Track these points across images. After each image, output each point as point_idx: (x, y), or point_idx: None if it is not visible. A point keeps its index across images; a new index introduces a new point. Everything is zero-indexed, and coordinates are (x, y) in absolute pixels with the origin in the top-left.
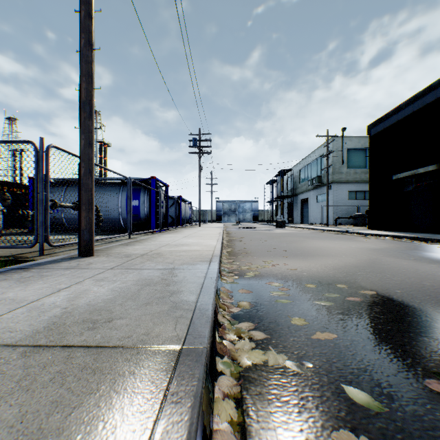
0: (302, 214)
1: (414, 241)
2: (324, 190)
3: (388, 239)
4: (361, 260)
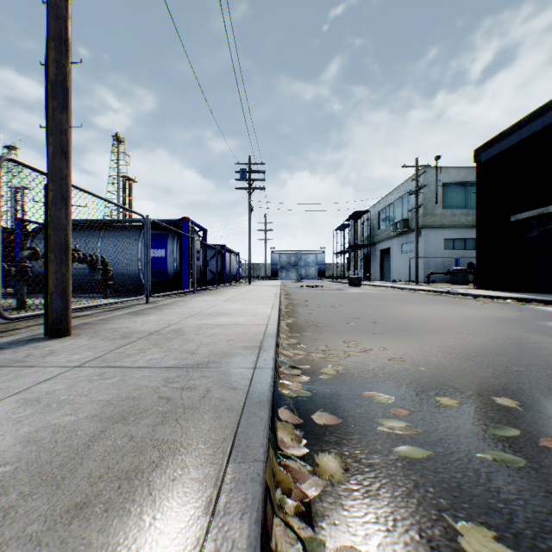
0: (382, 269)
1: (551, 306)
2: (411, 238)
3: (511, 303)
4: (498, 341)
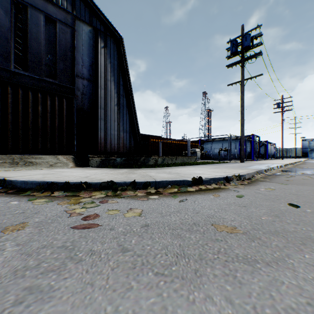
0: None
1: None
2: None
3: None
4: None
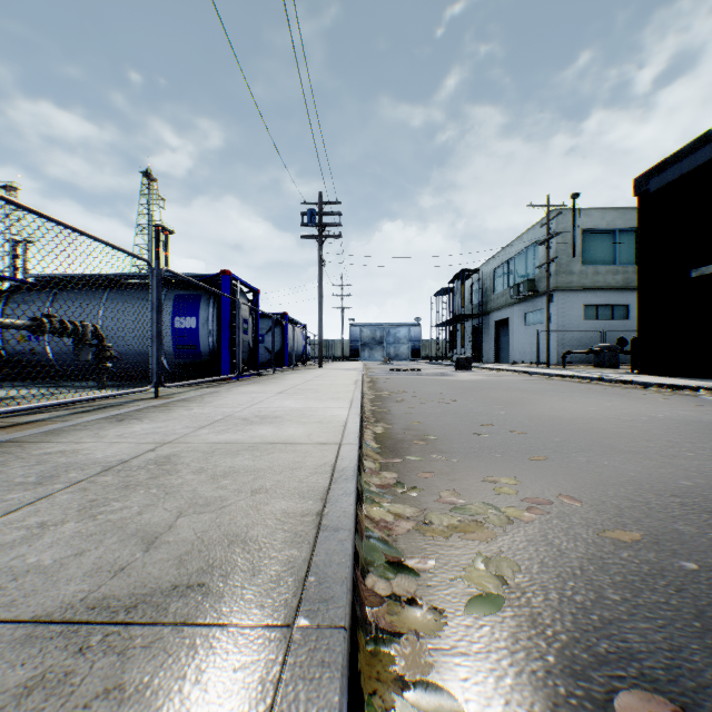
0: (498, 347)
1: None
2: (539, 304)
3: (706, 396)
4: None
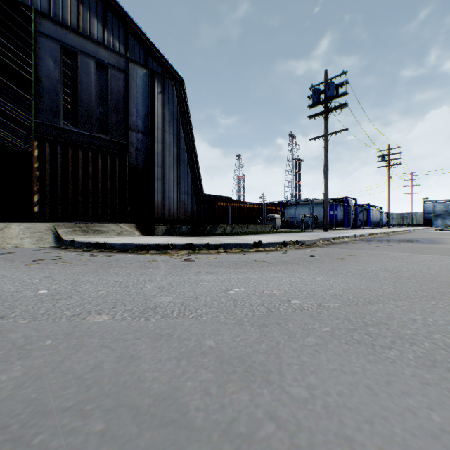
0: None
1: None
2: None
3: None
4: None
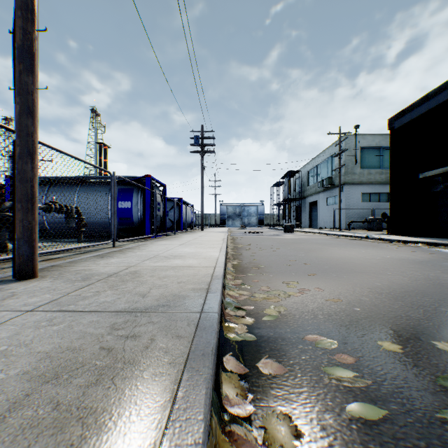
0: (311, 218)
1: None
2: (335, 192)
3: (421, 247)
4: (420, 281)
